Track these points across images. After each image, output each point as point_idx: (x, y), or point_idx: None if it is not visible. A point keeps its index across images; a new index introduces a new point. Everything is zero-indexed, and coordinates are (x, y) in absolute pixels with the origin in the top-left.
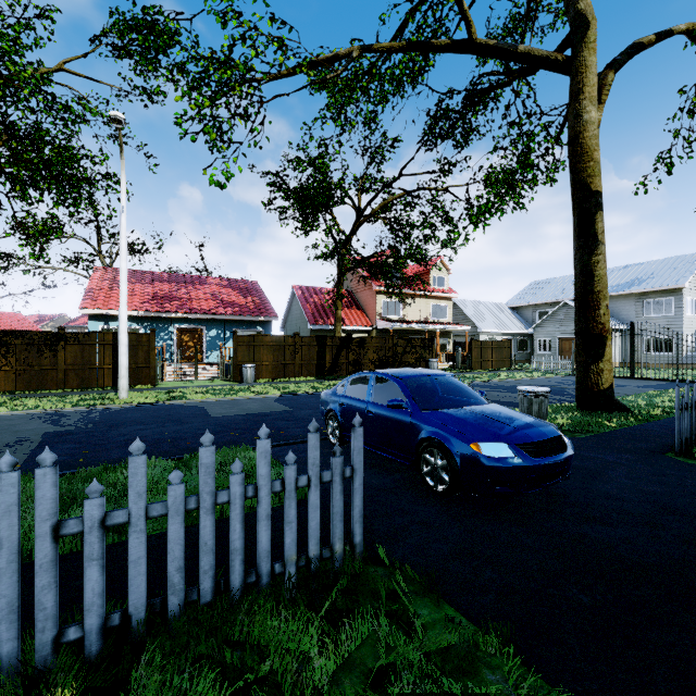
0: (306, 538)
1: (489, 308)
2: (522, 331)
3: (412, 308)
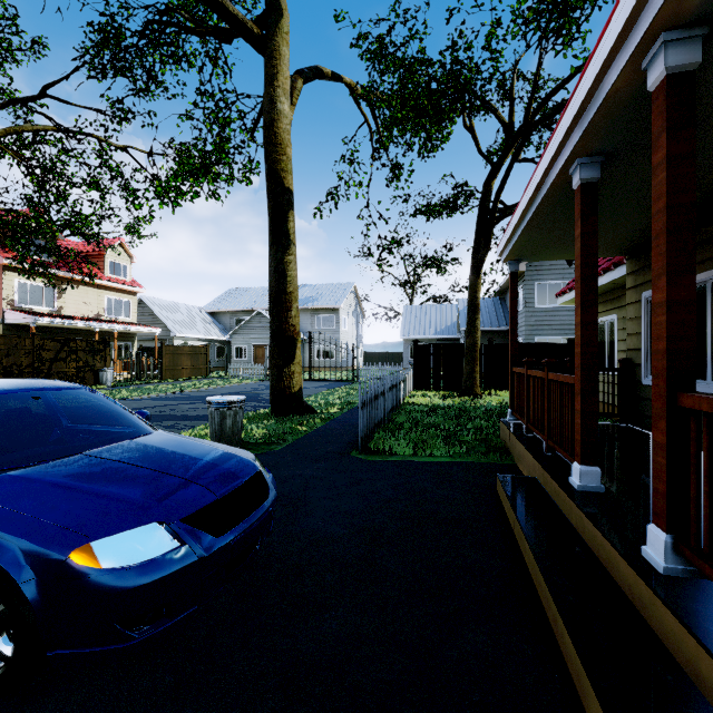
0: None
1: (185, 310)
2: (220, 337)
3: (75, 299)
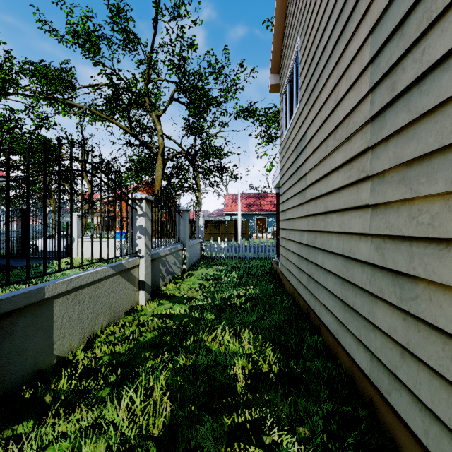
0: None
1: None
2: None
3: None
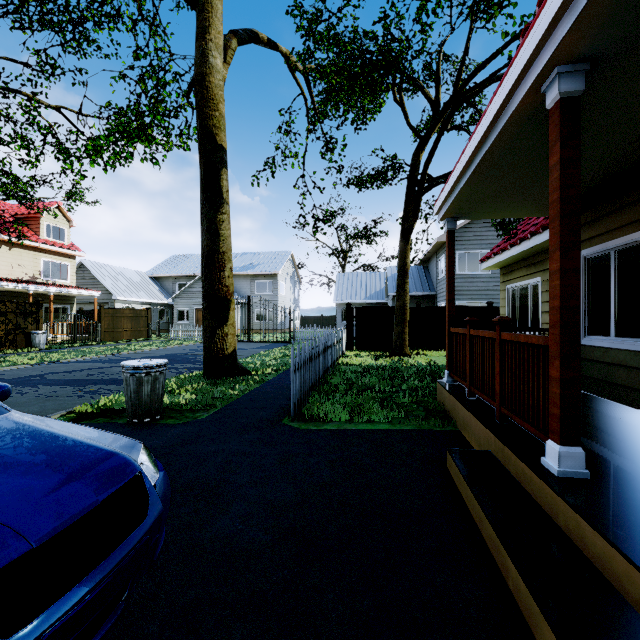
0: None
1: (128, 275)
2: (163, 301)
3: (7, 260)
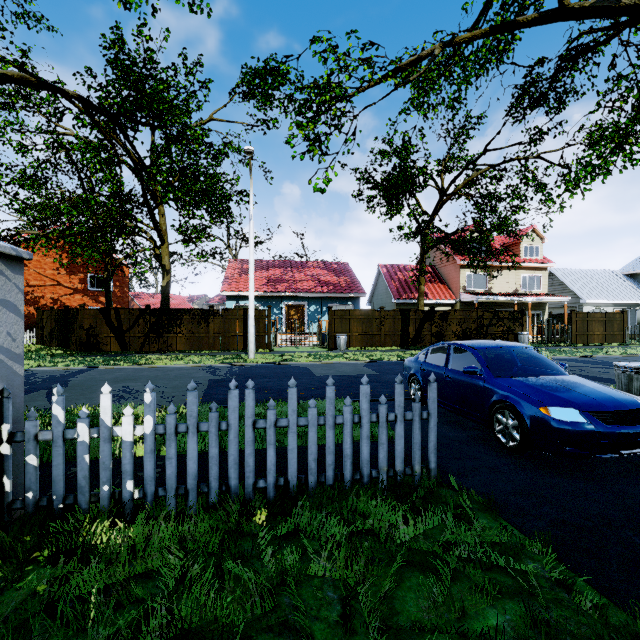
0: (393, 464)
1: (596, 276)
2: None
3: (499, 280)
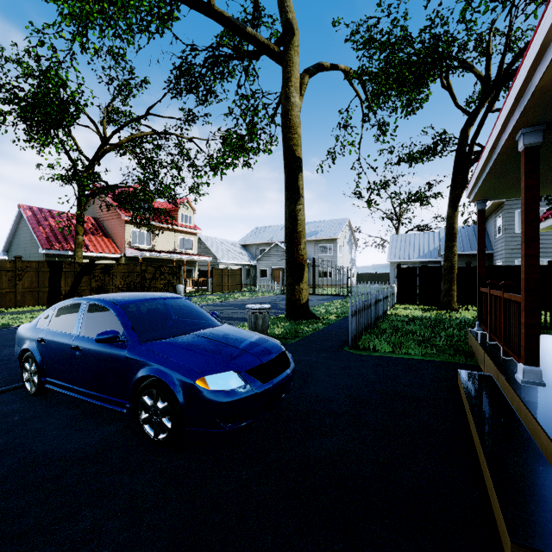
0: None
1: (227, 244)
2: (249, 262)
3: (162, 239)
